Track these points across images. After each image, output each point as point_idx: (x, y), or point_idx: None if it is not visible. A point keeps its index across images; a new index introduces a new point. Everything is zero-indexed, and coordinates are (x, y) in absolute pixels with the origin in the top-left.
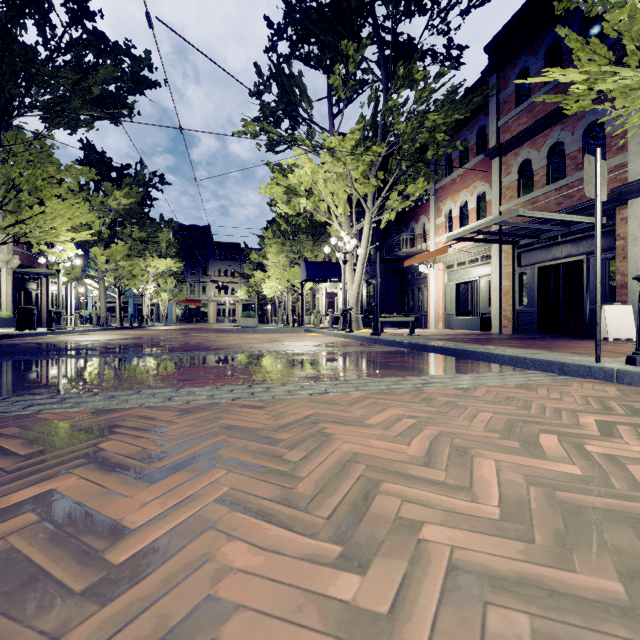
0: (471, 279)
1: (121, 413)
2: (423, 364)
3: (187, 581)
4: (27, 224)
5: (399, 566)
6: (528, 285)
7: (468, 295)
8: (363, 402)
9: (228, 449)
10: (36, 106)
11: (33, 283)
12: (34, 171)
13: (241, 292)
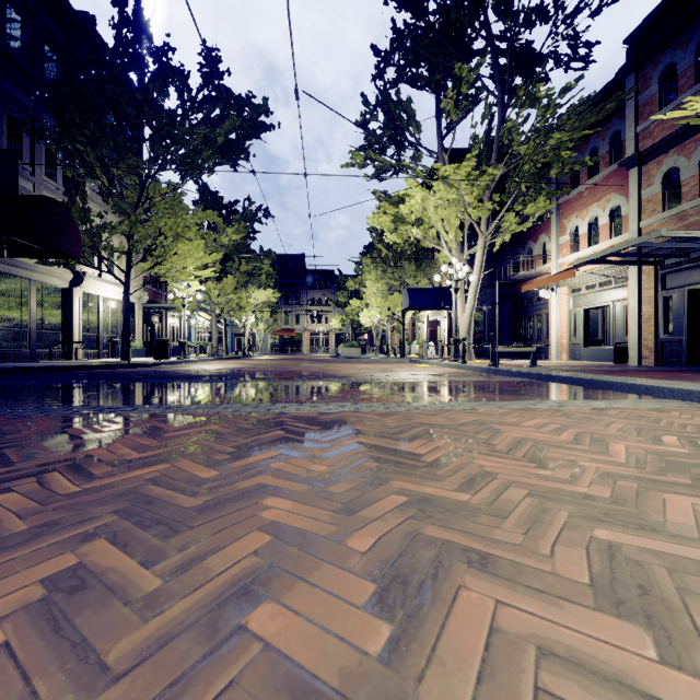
0: (602, 304)
1: (339, 414)
2: (553, 392)
3: (467, 467)
4: (164, 265)
5: (569, 471)
6: (675, 310)
7: (599, 322)
8: (511, 415)
9: (435, 432)
10: (175, 161)
11: (156, 316)
12: (176, 220)
13: (335, 321)
